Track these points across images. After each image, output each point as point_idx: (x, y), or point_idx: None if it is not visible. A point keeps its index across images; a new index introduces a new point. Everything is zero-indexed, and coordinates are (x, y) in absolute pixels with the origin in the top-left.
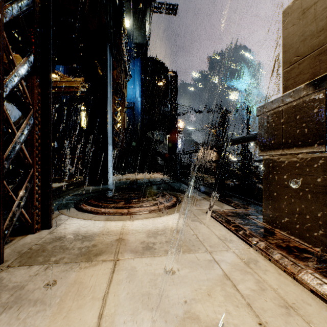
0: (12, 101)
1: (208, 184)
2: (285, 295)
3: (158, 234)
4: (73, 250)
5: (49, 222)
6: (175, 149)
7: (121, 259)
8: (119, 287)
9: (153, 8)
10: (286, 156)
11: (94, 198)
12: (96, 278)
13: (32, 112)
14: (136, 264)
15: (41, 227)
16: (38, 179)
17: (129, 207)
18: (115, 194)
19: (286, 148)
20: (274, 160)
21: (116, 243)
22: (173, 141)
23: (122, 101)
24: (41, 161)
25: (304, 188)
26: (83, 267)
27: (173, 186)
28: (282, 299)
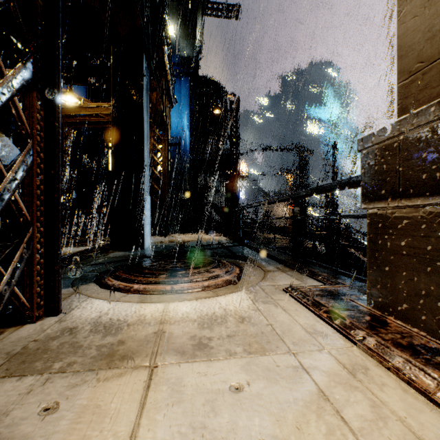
0: (2, 129)
1: (281, 248)
2: (420, 428)
3: (216, 323)
4: (90, 350)
5: (57, 306)
6: (236, 201)
7: (160, 365)
8: (156, 415)
9: (206, 10)
10: (404, 209)
11: (124, 269)
12: (122, 398)
13: (31, 145)
14: (183, 373)
15: (44, 313)
16: (40, 243)
17: (173, 283)
18: (154, 263)
19: (406, 198)
20: (385, 216)
21: (154, 338)
22: (234, 189)
23: (165, 136)
24: (45, 216)
25: (435, 257)
26: (102, 380)
27: (235, 251)
28: (417, 437)
